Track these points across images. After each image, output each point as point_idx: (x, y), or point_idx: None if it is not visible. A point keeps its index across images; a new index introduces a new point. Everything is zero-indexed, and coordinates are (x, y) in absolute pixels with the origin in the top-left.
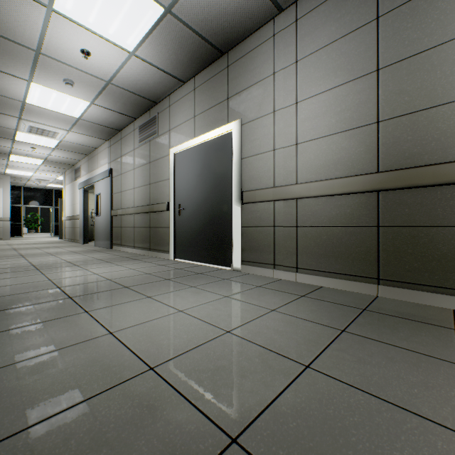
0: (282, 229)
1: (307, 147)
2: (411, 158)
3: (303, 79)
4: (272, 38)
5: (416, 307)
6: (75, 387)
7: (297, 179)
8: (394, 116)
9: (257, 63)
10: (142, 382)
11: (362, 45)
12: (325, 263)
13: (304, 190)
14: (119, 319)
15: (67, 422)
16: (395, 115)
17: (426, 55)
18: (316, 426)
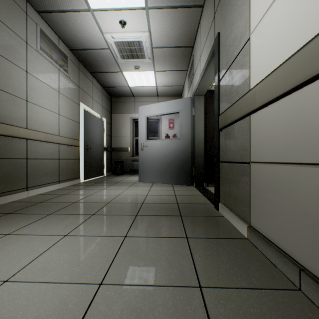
0: None
1: None
2: None
3: None
4: None
5: (6, 206)
6: (158, 244)
7: None
8: None
9: None
10: (136, 233)
11: None
12: None
13: None
14: (56, 316)
15: (166, 233)
16: None
17: None
18: (121, 210)
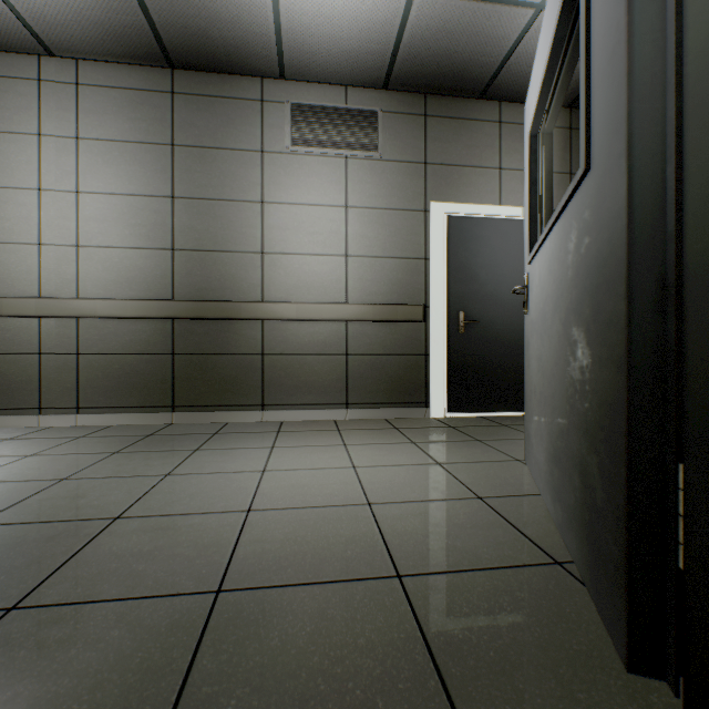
0: (55, 357)
1: (94, 254)
2: (201, 292)
3: (88, 165)
4: (37, 82)
5: (201, 426)
6: None
7: (79, 292)
8: (188, 249)
9: (8, 103)
10: None
11: (160, 165)
12: (118, 397)
13: (89, 307)
14: None
15: None
16: (189, 248)
17: (212, 204)
18: (60, 500)
